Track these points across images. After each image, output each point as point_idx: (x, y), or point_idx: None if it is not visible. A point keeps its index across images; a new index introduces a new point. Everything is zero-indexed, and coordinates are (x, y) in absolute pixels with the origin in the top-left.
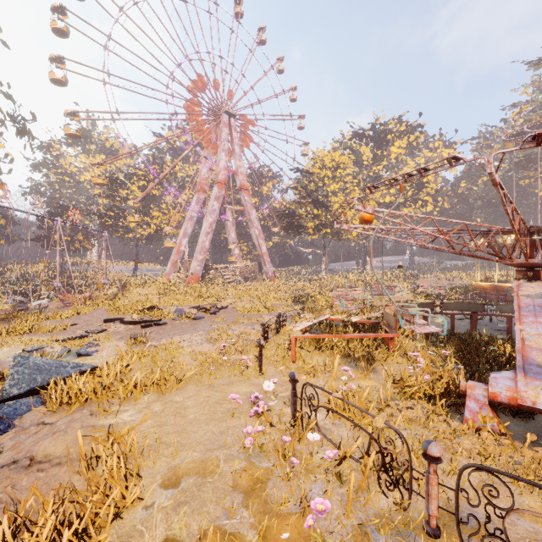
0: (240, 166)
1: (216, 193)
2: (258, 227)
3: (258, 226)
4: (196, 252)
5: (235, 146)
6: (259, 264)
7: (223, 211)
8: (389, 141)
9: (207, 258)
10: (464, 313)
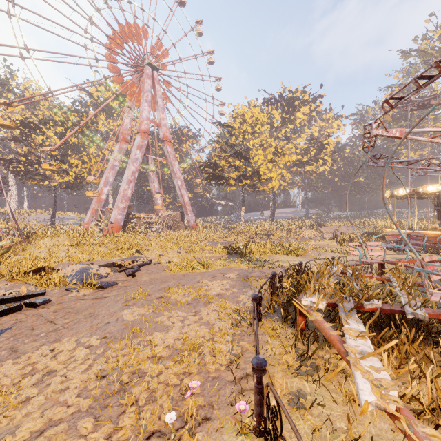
0: (163, 118)
1: (138, 142)
2: (181, 178)
3: (181, 177)
4: (117, 200)
5: (158, 99)
6: (181, 213)
7: (146, 162)
8: (296, 107)
9: (130, 207)
10: None
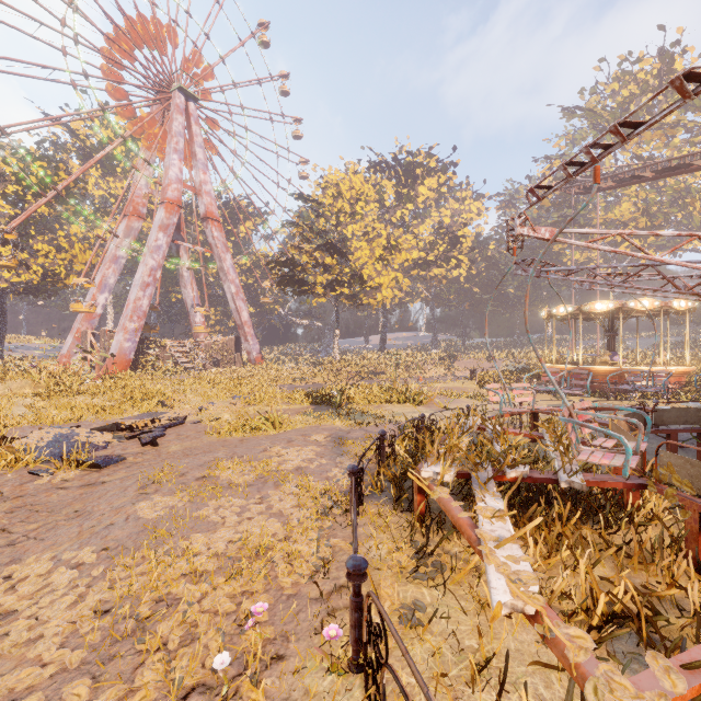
0: (206, 181)
1: (162, 219)
2: (236, 281)
3: (236, 280)
4: (123, 317)
5: (197, 149)
6: (236, 339)
7: (176, 253)
8: (418, 178)
9: (146, 328)
10: (692, 429)
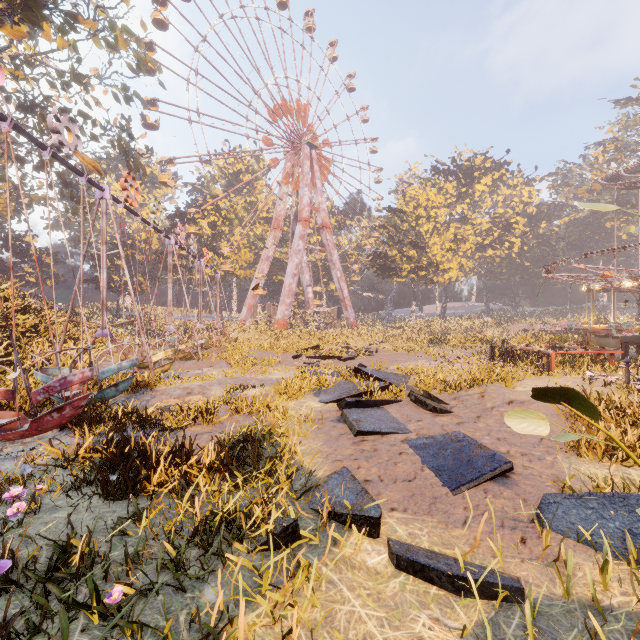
0: (322, 202)
1: (301, 232)
2: (340, 269)
3: (340, 268)
4: (282, 296)
5: (317, 181)
6: (337, 309)
7: None
8: (475, 179)
9: None
10: (633, 343)
